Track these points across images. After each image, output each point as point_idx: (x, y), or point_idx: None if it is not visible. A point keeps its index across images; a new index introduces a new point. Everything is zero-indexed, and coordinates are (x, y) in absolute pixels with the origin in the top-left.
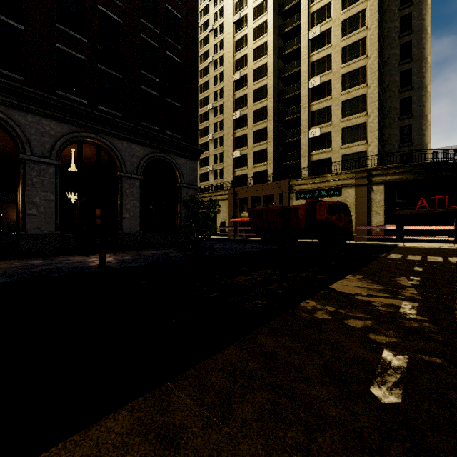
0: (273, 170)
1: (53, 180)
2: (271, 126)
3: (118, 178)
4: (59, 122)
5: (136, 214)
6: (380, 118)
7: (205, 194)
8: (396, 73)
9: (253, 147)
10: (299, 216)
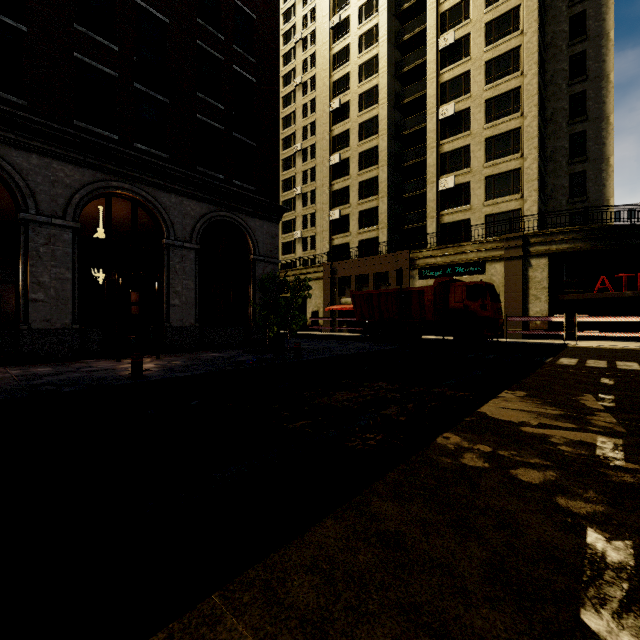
0: (386, 237)
1: (68, 250)
2: (384, 175)
3: (163, 247)
4: (78, 166)
5: (190, 300)
6: (541, 161)
7: (290, 272)
8: (564, 97)
9: (358, 205)
10: (425, 302)
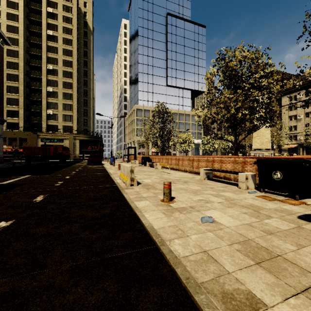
0: (23, 124)
1: None
2: (22, 100)
3: None
4: None
5: None
6: (77, 114)
7: None
8: (82, 99)
9: (6, 107)
10: (51, 150)
